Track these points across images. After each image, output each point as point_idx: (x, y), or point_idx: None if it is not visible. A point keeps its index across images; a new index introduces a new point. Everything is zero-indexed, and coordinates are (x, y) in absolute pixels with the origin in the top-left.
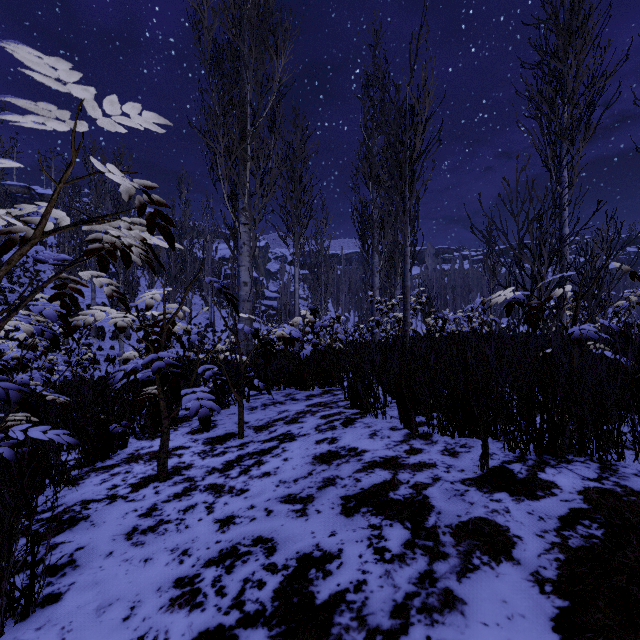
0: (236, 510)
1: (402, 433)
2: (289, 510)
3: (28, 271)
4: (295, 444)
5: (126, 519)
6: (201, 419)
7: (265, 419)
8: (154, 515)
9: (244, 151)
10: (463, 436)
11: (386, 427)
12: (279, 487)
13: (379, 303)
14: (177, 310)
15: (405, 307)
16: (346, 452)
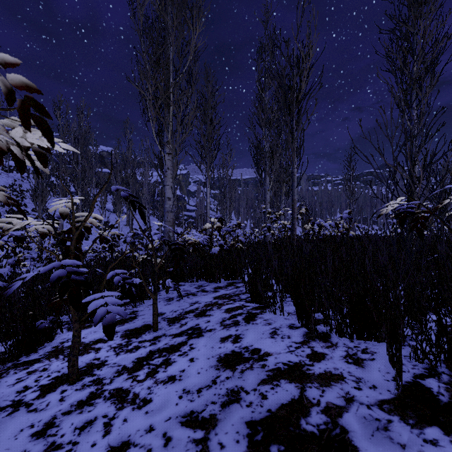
0: (133, 432)
1: (301, 332)
2: (189, 439)
3: (15, 191)
4: (202, 341)
5: (17, 440)
6: (105, 326)
7: (178, 310)
8: (48, 435)
9: (168, 98)
10: (361, 339)
11: (285, 325)
12: (182, 399)
13: (270, 213)
14: (86, 218)
15: (293, 216)
16: (249, 354)
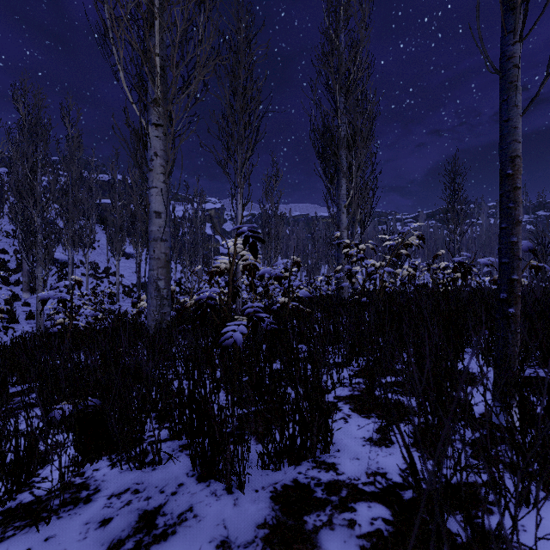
0: None
1: None
2: None
3: None
4: None
5: None
6: None
7: None
8: None
9: None
10: None
11: None
12: None
13: (348, 247)
14: None
15: (510, 216)
16: None
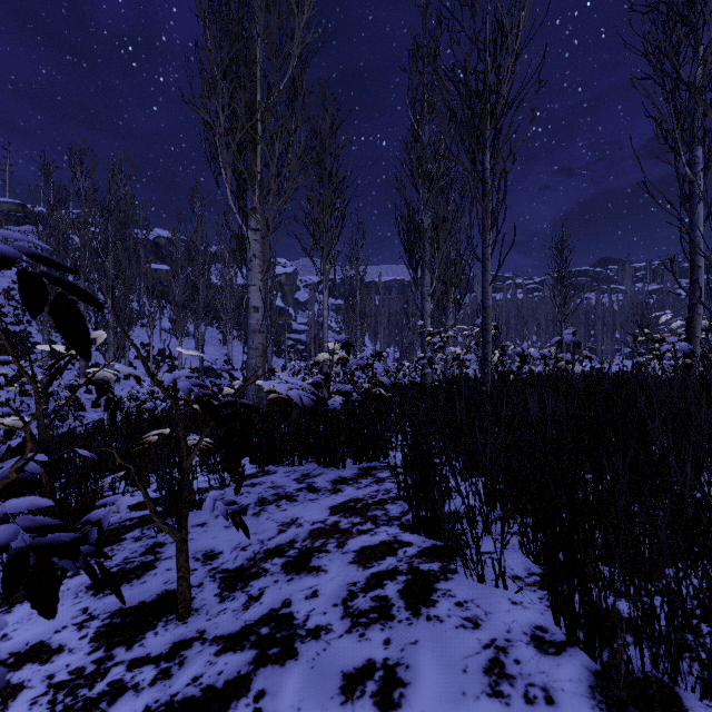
0: None
1: (578, 674)
2: None
3: (13, 299)
4: (290, 681)
5: None
6: None
7: (251, 546)
8: None
9: (254, 133)
10: None
11: (519, 630)
12: None
13: (431, 335)
14: None
15: (484, 338)
16: None
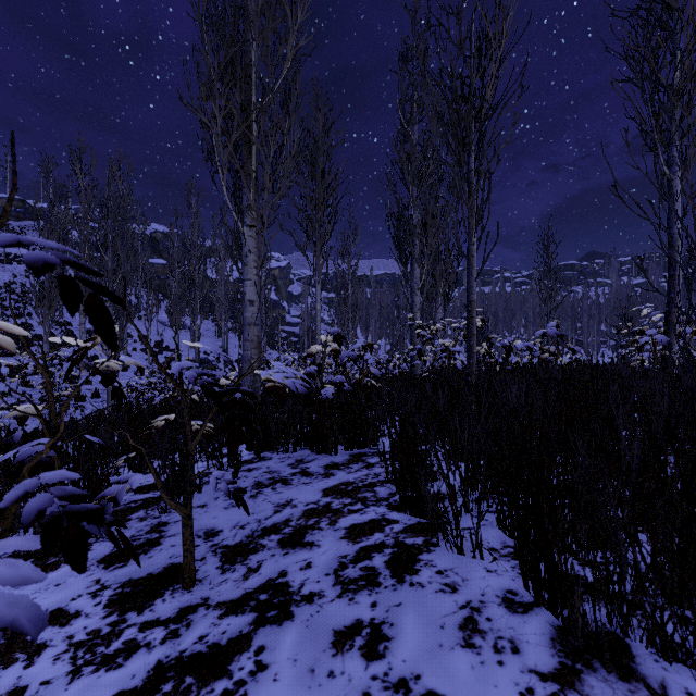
0: None
1: (542, 628)
2: None
3: (14, 292)
4: (287, 638)
5: None
6: None
7: (249, 525)
8: None
9: (250, 133)
10: None
11: (492, 593)
12: None
13: (420, 328)
14: None
15: (470, 331)
16: None
